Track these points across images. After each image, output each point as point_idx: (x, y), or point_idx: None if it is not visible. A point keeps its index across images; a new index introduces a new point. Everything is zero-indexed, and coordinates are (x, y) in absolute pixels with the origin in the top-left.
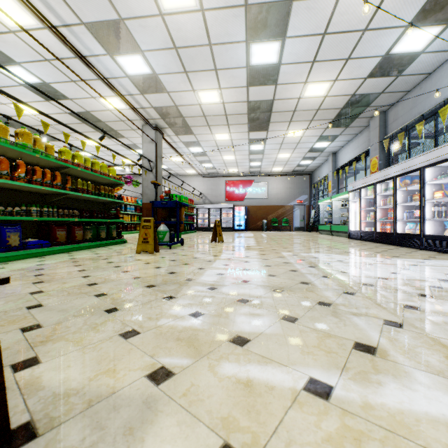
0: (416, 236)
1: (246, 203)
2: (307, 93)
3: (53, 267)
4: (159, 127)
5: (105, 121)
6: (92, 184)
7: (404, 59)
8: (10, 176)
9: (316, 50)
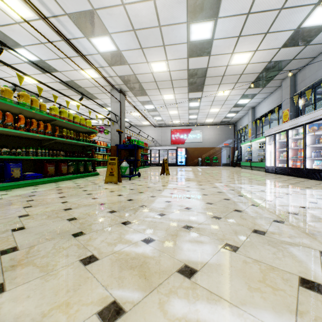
0: None
1: (186, 145)
2: (233, 61)
3: (42, 194)
4: (122, 90)
5: (84, 87)
6: (73, 132)
7: (312, 31)
8: (13, 126)
9: (241, 27)
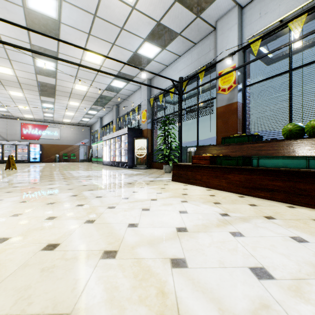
0: (120, 162)
1: (42, 142)
2: (77, 87)
3: None
4: None
5: None
6: None
7: (117, 88)
8: None
9: (76, 73)
